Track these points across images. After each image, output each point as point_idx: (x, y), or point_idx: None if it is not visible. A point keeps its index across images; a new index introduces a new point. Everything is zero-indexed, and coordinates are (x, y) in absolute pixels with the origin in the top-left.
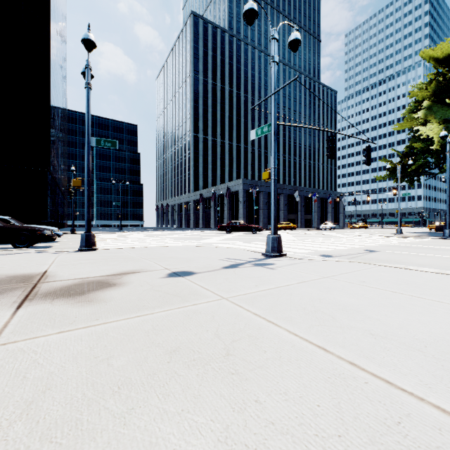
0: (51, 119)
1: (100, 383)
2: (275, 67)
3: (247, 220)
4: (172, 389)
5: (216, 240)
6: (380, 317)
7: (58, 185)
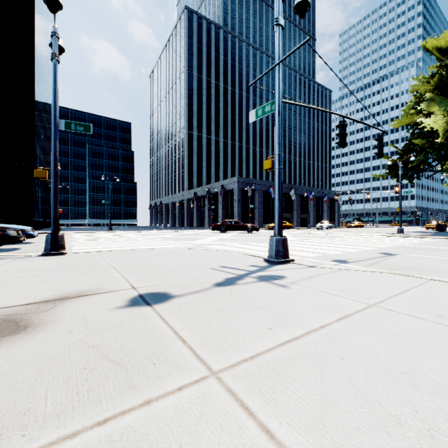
0: (37, 113)
1: None
2: (279, 32)
3: (242, 219)
4: None
5: (210, 240)
6: None
7: (46, 183)
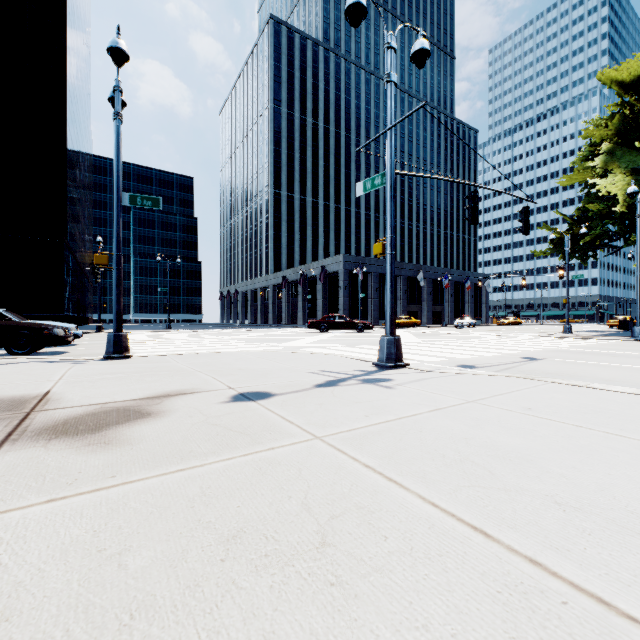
0: (69, 169)
1: (99, 606)
2: (392, 90)
3: (349, 313)
4: (225, 620)
5: (306, 342)
6: (564, 471)
7: (79, 264)
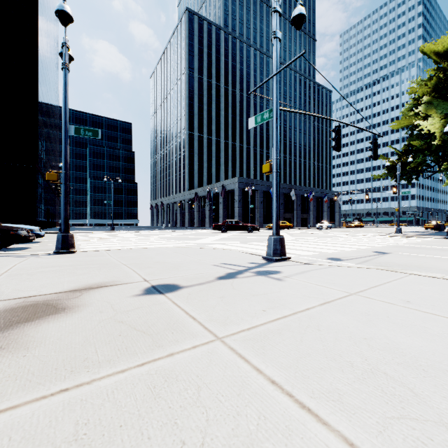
0: (40, 115)
1: None
2: (277, 44)
3: (242, 219)
4: None
5: (211, 240)
6: None
7: (49, 183)
